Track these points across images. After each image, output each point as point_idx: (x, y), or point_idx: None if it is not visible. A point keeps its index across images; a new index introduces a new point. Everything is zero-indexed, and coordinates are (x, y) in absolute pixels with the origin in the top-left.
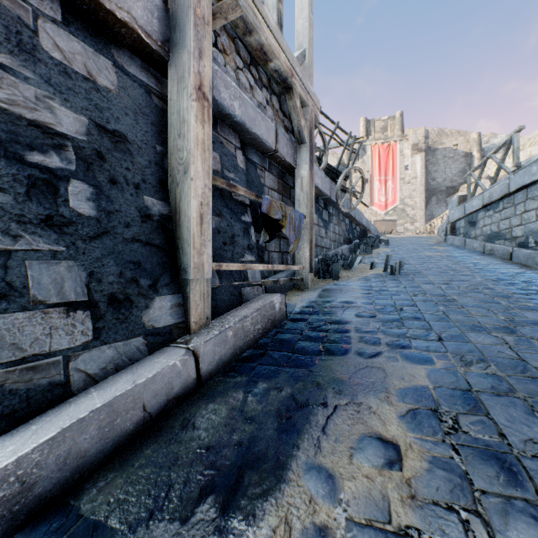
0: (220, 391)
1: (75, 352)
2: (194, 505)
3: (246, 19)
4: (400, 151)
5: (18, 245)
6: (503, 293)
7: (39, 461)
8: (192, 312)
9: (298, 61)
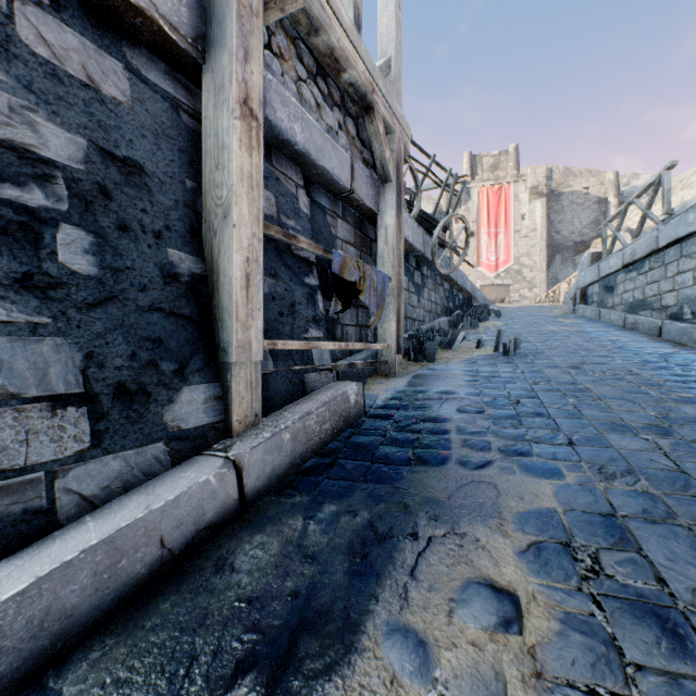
0: (271, 516)
1: (63, 466)
2: (226, 688)
3: (311, 13)
4: (515, 196)
5: None
6: (652, 381)
7: (1, 626)
8: (234, 407)
9: (381, 73)
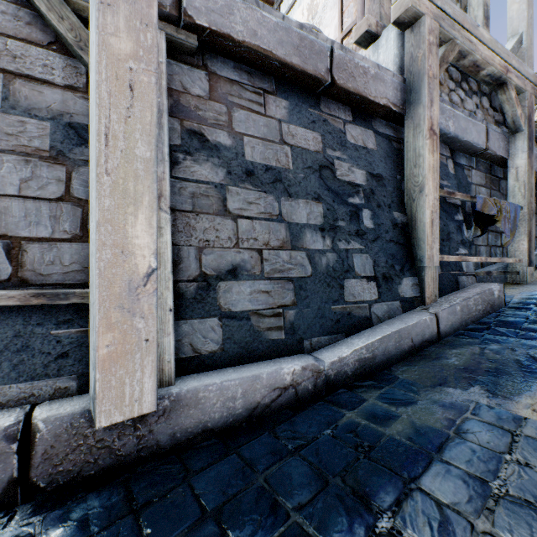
0: (457, 344)
1: (372, 303)
2: (466, 386)
3: (462, 50)
4: None
5: (349, 246)
6: None
7: (377, 347)
8: (425, 290)
9: (512, 52)
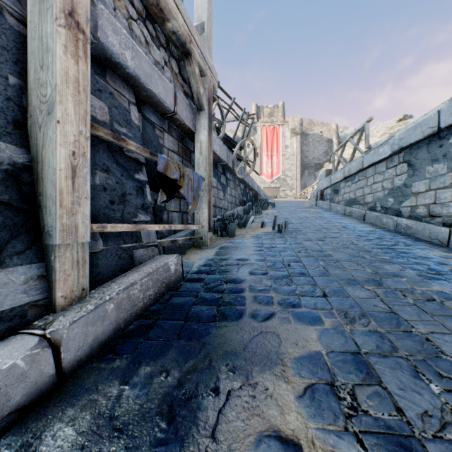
0: (89, 386)
1: None
2: None
3: None
4: (282, 133)
5: None
6: (365, 248)
7: None
8: (58, 284)
9: (196, 31)
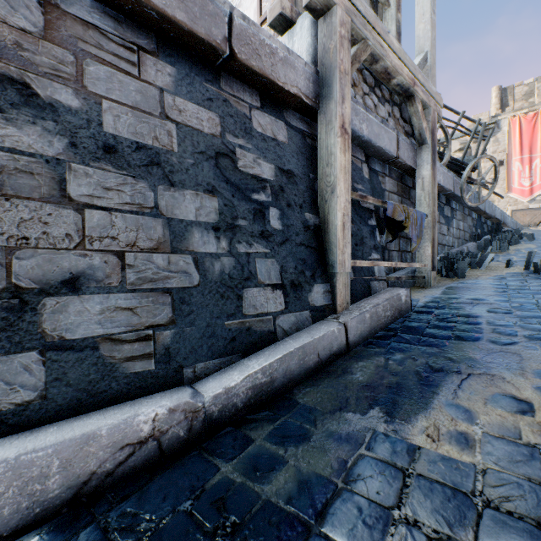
0: (364, 355)
1: (277, 315)
2: (366, 409)
3: (374, 53)
4: None
5: (252, 250)
6: None
7: (276, 368)
8: (337, 297)
9: (419, 68)
